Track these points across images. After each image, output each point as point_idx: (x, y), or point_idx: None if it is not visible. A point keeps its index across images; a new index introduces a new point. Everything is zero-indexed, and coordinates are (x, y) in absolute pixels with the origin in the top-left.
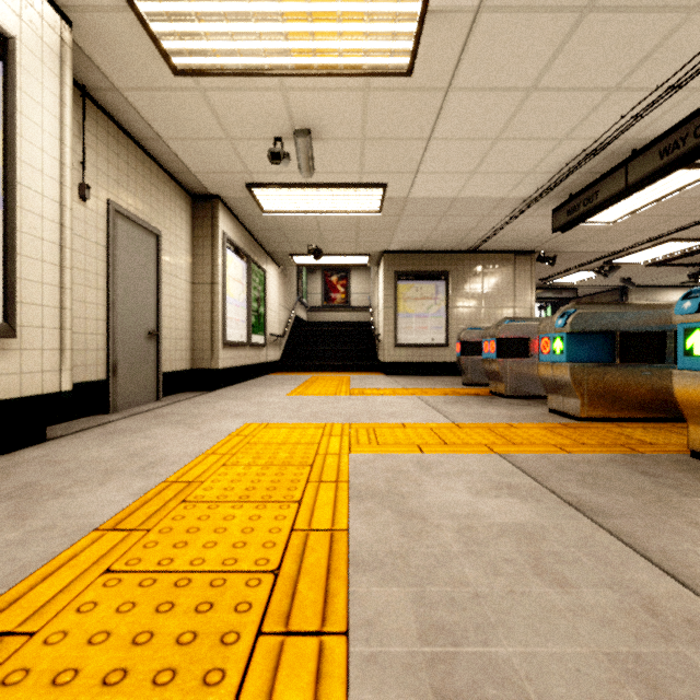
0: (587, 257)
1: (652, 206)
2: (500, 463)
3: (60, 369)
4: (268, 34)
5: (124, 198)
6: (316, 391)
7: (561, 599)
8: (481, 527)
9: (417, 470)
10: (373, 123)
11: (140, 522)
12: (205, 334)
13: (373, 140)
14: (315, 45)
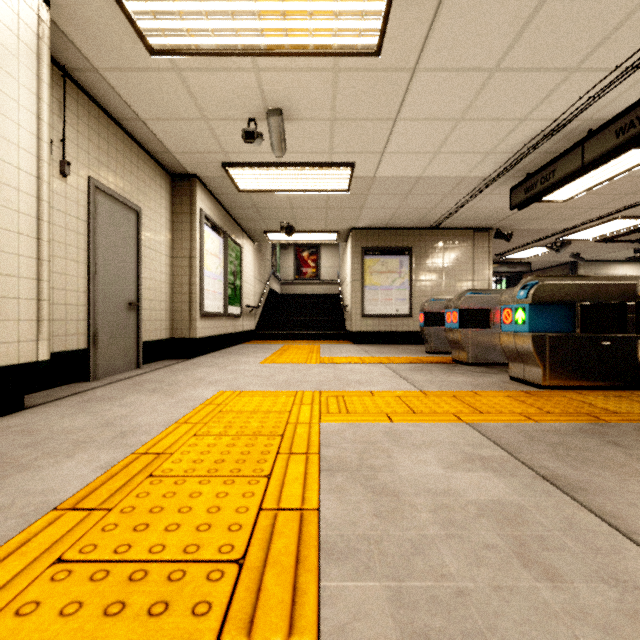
0: (541, 234)
1: (604, 185)
2: (469, 432)
3: (37, 339)
4: (240, 13)
5: (104, 175)
6: (288, 358)
7: (554, 597)
8: (458, 506)
9: (387, 441)
10: (342, 103)
11: (102, 500)
12: (183, 305)
13: (342, 120)
14: (286, 24)
